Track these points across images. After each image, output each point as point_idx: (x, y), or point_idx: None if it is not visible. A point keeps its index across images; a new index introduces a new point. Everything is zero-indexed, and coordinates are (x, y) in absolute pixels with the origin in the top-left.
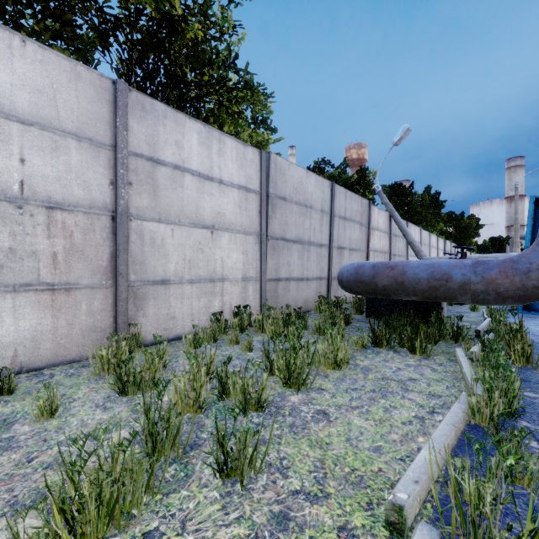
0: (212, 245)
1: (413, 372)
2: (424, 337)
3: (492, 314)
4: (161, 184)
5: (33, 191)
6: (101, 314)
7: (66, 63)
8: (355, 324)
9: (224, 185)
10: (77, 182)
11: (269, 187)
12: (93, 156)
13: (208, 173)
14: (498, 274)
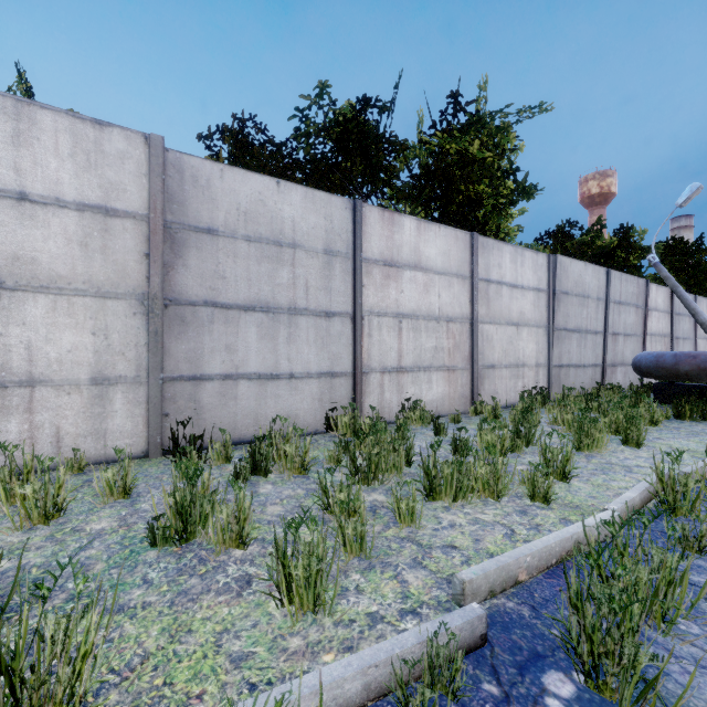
0: (517, 338)
1: None
2: None
3: None
4: (491, 297)
5: (442, 313)
6: (465, 387)
7: (453, 232)
8: None
9: (524, 290)
10: (457, 304)
11: (556, 285)
12: (462, 286)
13: (515, 283)
14: None
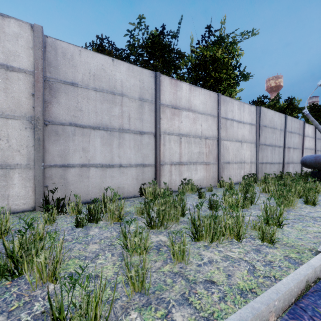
0: (241, 148)
1: None
2: None
3: None
4: (228, 127)
5: (202, 134)
6: (215, 173)
7: (208, 92)
8: None
9: (244, 124)
10: (210, 130)
11: (260, 122)
12: (213, 120)
13: (240, 120)
14: None
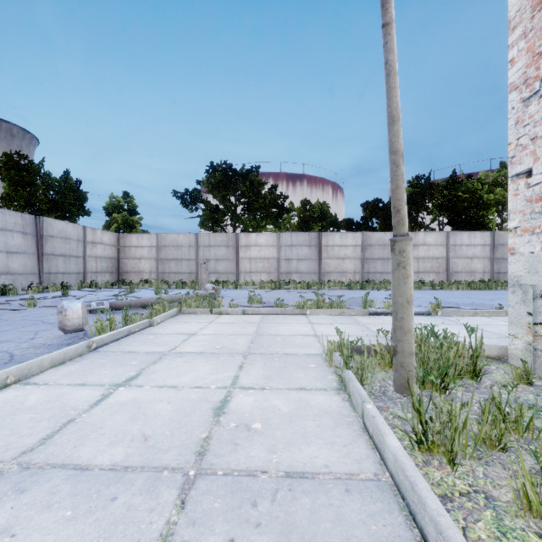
0: (471, 263)
1: None
2: None
3: None
4: (456, 250)
5: (434, 256)
6: (444, 278)
7: (438, 233)
8: None
9: (475, 246)
10: (440, 253)
11: (494, 242)
12: (443, 248)
13: (470, 244)
14: None
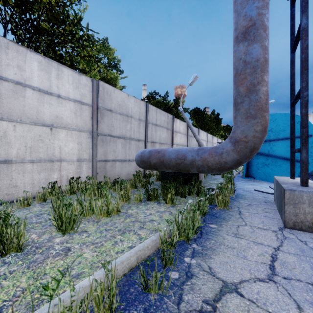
0: (51, 137)
1: (157, 216)
2: (179, 193)
3: (226, 179)
4: (3, 94)
5: None
6: None
7: None
8: (151, 187)
9: (62, 99)
10: None
11: (99, 102)
12: None
13: (47, 90)
14: (208, 155)
